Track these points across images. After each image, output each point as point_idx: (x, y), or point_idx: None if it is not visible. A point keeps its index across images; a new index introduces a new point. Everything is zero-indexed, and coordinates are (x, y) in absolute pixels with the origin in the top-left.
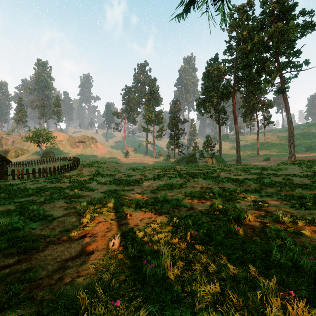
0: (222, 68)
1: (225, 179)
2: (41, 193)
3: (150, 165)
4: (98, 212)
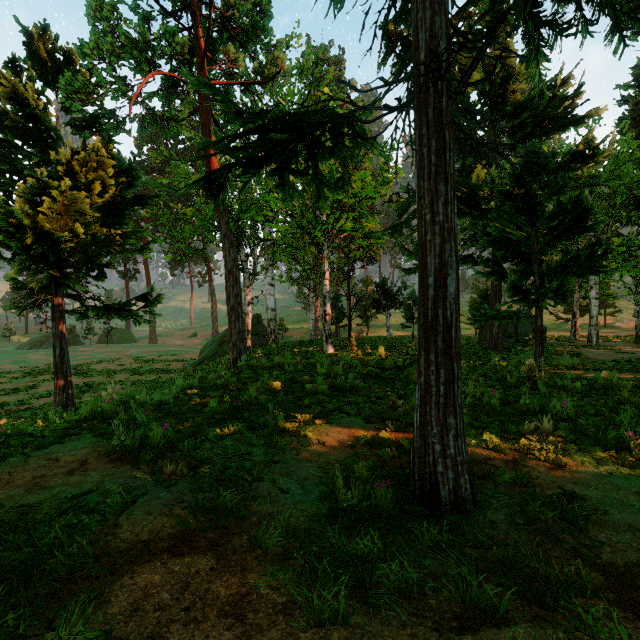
0: None
1: (100, 372)
2: None
3: None
4: None
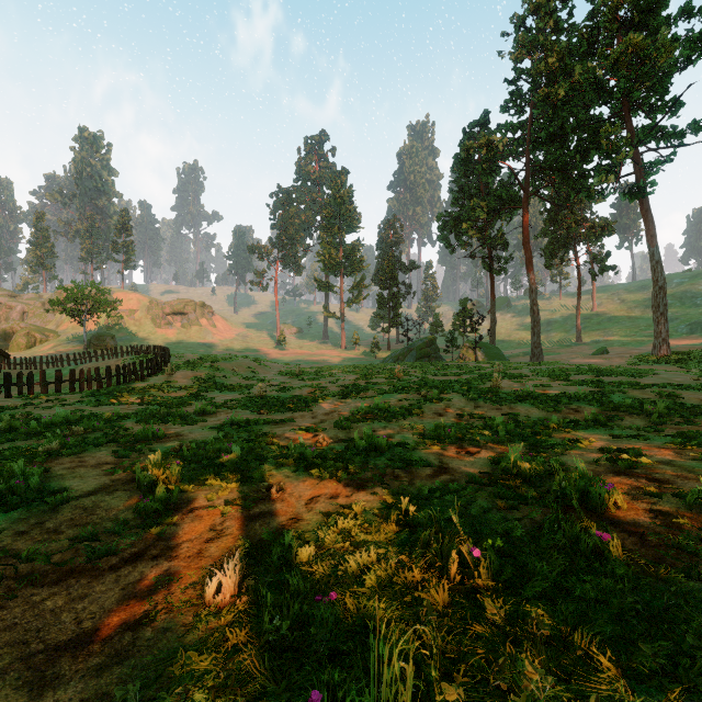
0: (500, 143)
1: (516, 395)
2: (63, 430)
3: (334, 365)
4: (194, 480)
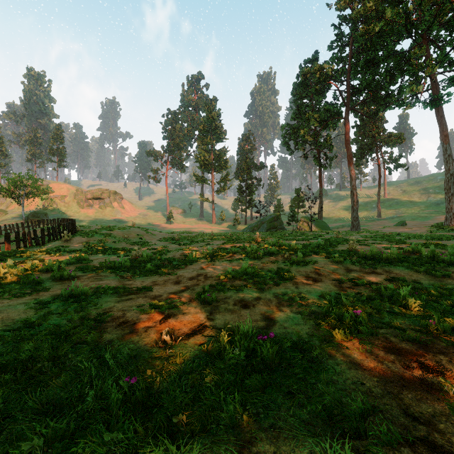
0: (329, 69)
1: (381, 257)
2: None
3: (207, 234)
4: None
